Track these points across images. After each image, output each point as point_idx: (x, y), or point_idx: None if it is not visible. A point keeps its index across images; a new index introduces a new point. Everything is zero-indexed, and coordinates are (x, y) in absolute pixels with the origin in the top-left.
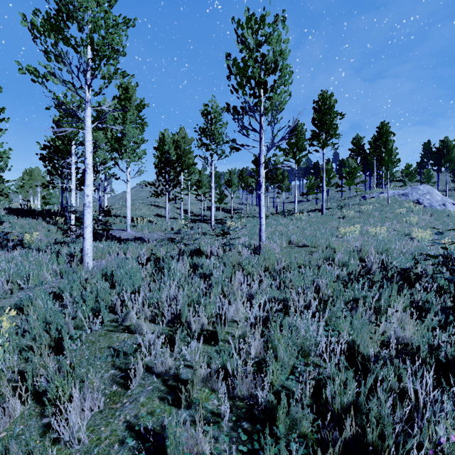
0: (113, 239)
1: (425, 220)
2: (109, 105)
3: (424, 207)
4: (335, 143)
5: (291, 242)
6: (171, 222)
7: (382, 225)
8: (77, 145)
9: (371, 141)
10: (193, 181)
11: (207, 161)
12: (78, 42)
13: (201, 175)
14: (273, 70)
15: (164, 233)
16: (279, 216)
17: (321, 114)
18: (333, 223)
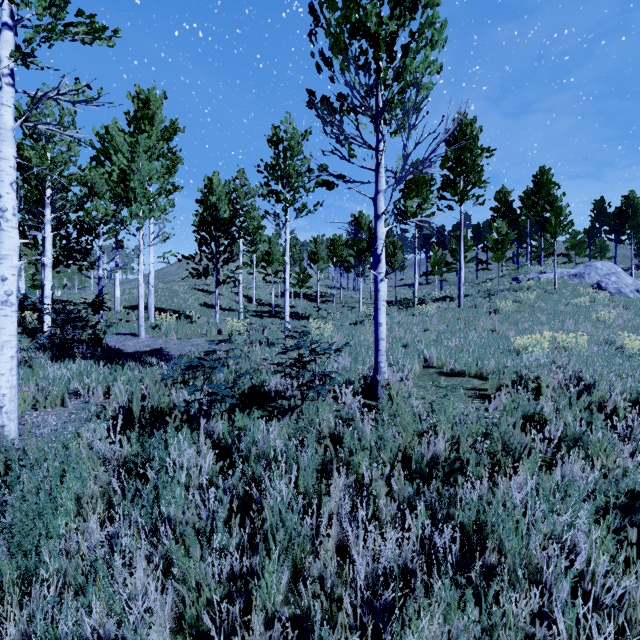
0: (102, 356)
1: (621, 315)
2: (117, 127)
3: (609, 295)
4: (479, 196)
5: (428, 362)
6: (226, 316)
7: (562, 324)
8: (55, 190)
9: (523, 196)
10: (260, 254)
11: (279, 219)
12: None
13: (272, 244)
14: (409, 7)
15: (204, 340)
16: (390, 307)
17: (458, 149)
18: (484, 323)
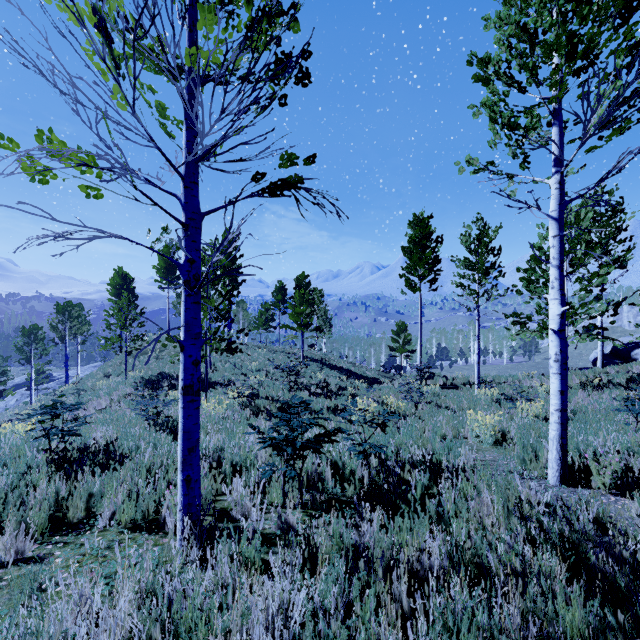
0: None
1: None
2: None
3: None
4: None
5: None
6: None
7: None
8: None
9: None
10: None
11: None
12: (548, 77)
13: None
14: None
15: None
16: None
17: None
18: None
